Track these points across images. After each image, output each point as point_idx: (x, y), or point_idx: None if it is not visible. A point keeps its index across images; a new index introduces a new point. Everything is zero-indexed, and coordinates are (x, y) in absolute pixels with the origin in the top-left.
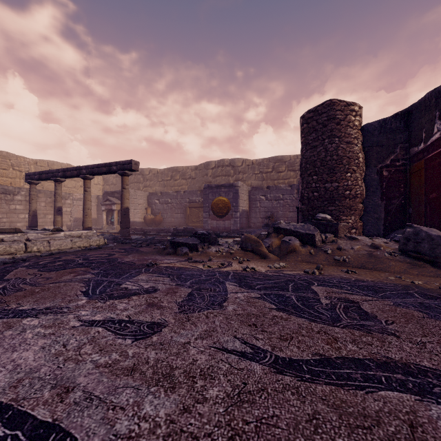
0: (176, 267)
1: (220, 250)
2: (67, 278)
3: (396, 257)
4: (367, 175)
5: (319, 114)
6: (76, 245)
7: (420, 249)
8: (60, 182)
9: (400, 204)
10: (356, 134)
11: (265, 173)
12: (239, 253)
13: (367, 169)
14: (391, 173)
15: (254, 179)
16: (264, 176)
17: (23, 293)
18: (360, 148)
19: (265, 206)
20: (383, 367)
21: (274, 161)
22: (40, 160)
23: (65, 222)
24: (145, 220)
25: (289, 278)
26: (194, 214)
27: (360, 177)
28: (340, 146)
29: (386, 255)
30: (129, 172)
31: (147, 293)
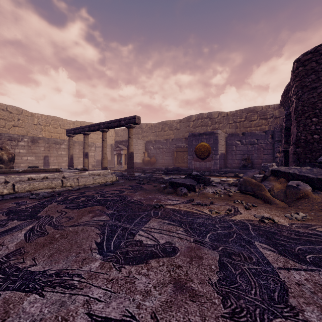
0: (182, 210)
1: (217, 192)
2: (86, 219)
3: None
4: None
5: (320, 53)
6: (96, 181)
7: None
8: (87, 135)
9: None
10: None
11: (238, 122)
12: (238, 195)
13: None
14: None
15: (228, 128)
16: (237, 124)
17: (44, 239)
18: None
19: (241, 149)
20: None
21: (247, 112)
22: (76, 121)
23: (90, 162)
24: (143, 161)
25: None
26: (180, 157)
27: None
28: None
29: None
30: (133, 125)
31: (165, 254)
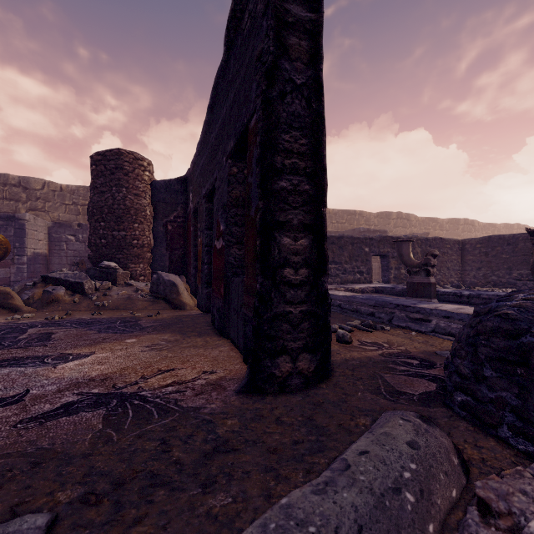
0: None
1: None
2: None
3: (146, 298)
4: (155, 227)
5: (108, 159)
6: None
7: (159, 290)
8: None
9: (181, 255)
10: (145, 188)
11: (82, 205)
12: None
13: (155, 221)
14: (174, 228)
15: (64, 211)
16: (80, 208)
17: None
18: (149, 202)
19: (76, 249)
20: (0, 361)
21: None
22: None
23: None
24: None
25: (14, 326)
26: None
27: (148, 228)
28: (128, 197)
29: (139, 297)
30: None
31: None
